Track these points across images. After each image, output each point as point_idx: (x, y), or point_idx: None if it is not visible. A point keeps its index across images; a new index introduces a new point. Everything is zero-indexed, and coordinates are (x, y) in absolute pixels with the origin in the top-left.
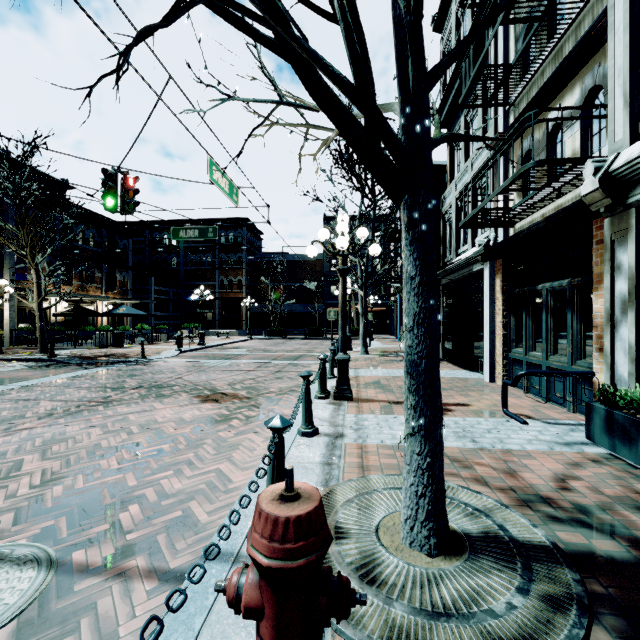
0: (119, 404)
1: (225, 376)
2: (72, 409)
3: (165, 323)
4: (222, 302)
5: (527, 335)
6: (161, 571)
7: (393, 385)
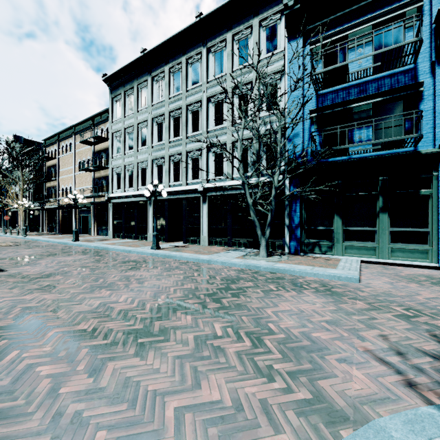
0: None
1: None
2: None
3: None
4: None
5: None
6: None
7: None
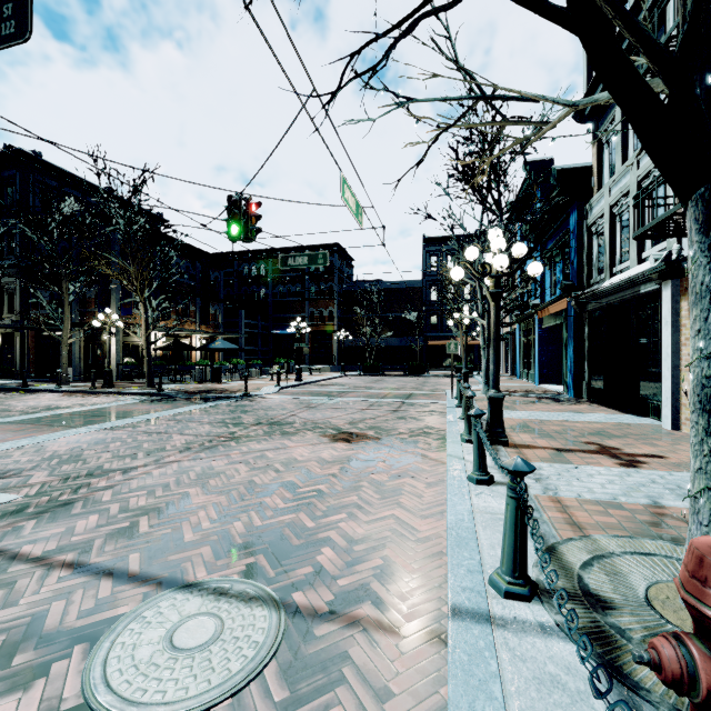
0: (249, 440)
1: (341, 414)
2: (206, 444)
3: (254, 358)
4: (312, 336)
5: None
6: (397, 624)
7: (546, 429)
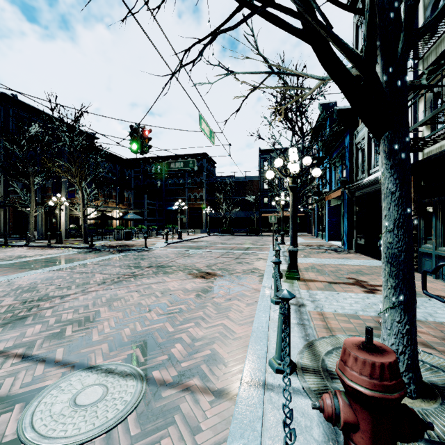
0: (142, 277)
1: (202, 260)
2: (115, 279)
3: (153, 224)
4: (189, 210)
5: (437, 234)
6: (212, 389)
7: (326, 270)
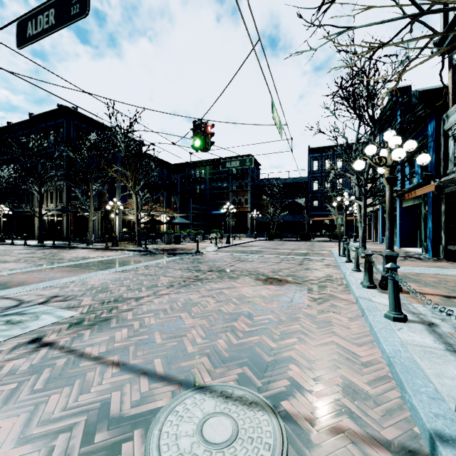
0: (208, 281)
1: (264, 266)
2: (182, 283)
3: (198, 229)
4: (234, 214)
5: None
6: (380, 440)
7: (425, 280)
